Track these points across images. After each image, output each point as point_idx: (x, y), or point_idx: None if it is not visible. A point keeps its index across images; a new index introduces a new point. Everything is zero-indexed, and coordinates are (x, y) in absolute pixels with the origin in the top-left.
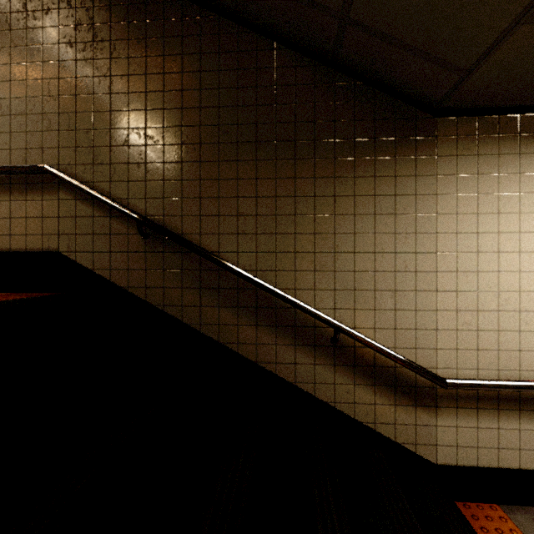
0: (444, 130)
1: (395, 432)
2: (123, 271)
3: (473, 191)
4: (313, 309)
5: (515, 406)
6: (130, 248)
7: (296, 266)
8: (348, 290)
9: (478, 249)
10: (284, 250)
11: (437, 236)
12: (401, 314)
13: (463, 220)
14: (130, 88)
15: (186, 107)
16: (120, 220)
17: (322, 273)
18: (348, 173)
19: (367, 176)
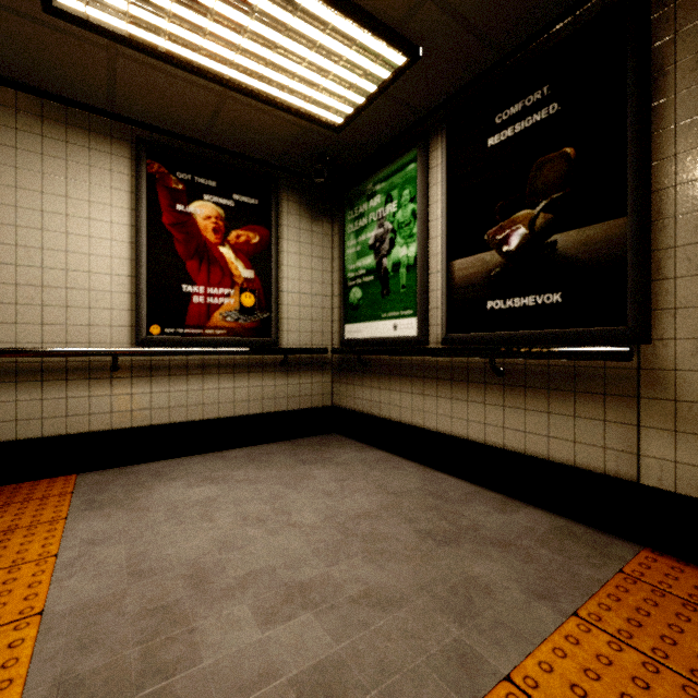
0: None
1: None
2: None
3: (37, 170)
4: None
5: (85, 376)
6: None
7: None
8: None
9: (43, 227)
10: None
11: None
12: None
13: (25, 196)
14: None
15: None
16: None
17: None
18: None
19: None
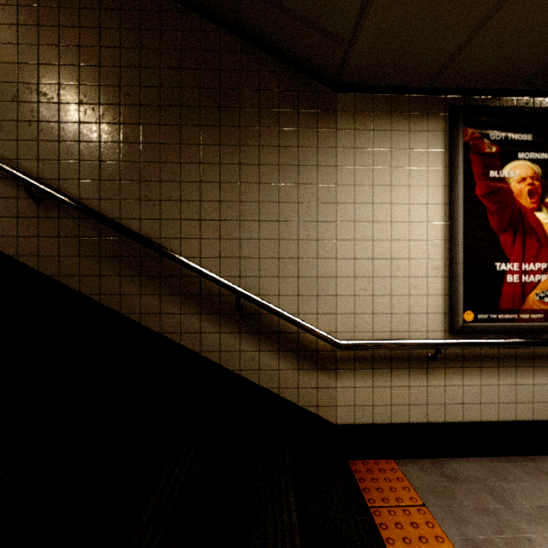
0: (343, 105)
1: (298, 396)
2: (12, 238)
3: (369, 164)
4: (214, 274)
5: (405, 365)
6: (20, 213)
7: (201, 234)
8: (253, 258)
9: (373, 219)
10: (189, 218)
11: (337, 206)
12: (304, 281)
13: (360, 191)
14: (20, 38)
15: (84, 64)
16: (8, 183)
17: (227, 241)
18: (253, 142)
19: (271, 146)
